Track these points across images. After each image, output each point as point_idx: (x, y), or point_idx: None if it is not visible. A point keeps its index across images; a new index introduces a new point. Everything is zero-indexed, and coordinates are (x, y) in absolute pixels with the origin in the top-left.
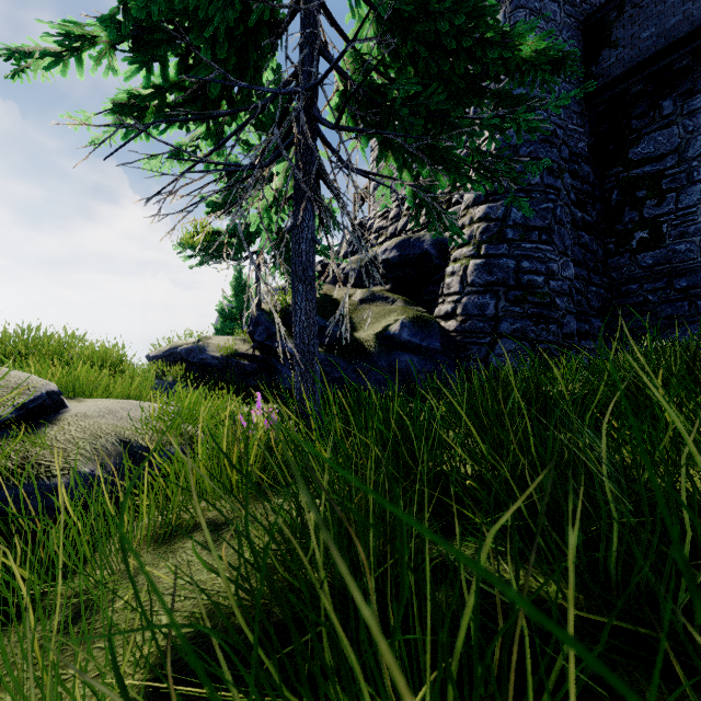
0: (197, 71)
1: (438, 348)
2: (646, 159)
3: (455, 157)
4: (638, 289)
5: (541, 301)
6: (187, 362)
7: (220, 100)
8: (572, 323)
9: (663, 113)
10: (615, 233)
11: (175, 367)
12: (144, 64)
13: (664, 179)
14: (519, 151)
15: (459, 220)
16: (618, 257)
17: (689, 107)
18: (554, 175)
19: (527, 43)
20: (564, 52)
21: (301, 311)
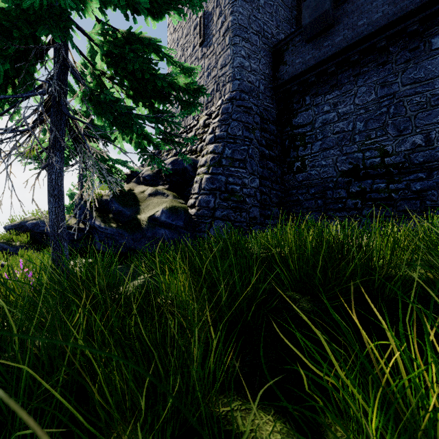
0: None
1: (181, 225)
2: (299, 125)
3: (145, 132)
4: (295, 193)
5: (238, 200)
6: (33, 232)
7: (7, 84)
8: (255, 211)
9: (306, 103)
10: (287, 162)
11: (22, 236)
12: None
13: (306, 136)
14: (232, 116)
15: (203, 151)
16: (288, 175)
17: (316, 102)
18: (250, 131)
19: (181, 78)
20: (198, 86)
21: (52, 213)
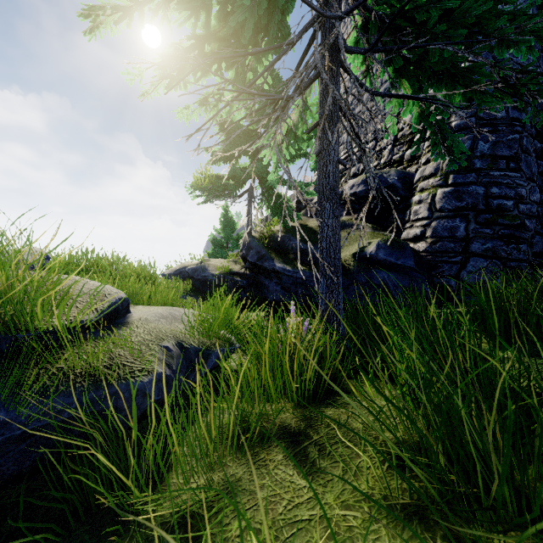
0: (235, 17)
1: (412, 266)
2: None
3: (478, 75)
4: None
5: (511, 223)
6: (193, 278)
7: (248, 47)
8: (540, 243)
9: None
10: None
11: (185, 282)
12: (193, 11)
13: None
14: None
15: (423, 156)
16: None
17: None
18: (519, 109)
19: None
20: None
21: (328, 228)
